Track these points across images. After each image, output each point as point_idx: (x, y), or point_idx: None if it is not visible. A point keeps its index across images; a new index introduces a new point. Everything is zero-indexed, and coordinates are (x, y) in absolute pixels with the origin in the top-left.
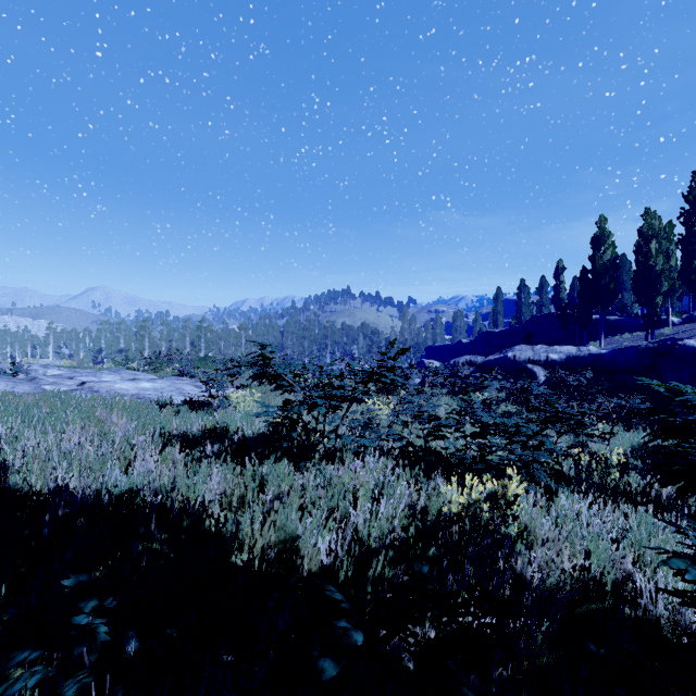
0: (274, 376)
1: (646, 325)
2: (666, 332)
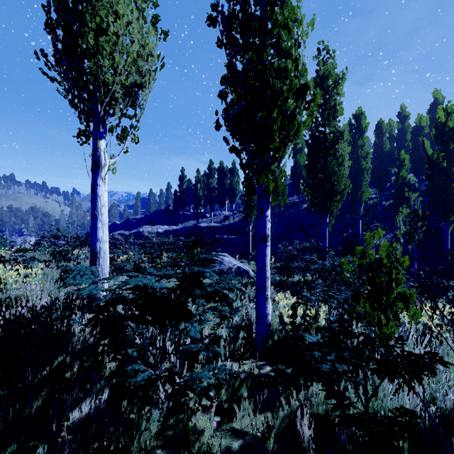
0: (60, 235)
1: (196, 217)
2: (204, 220)
